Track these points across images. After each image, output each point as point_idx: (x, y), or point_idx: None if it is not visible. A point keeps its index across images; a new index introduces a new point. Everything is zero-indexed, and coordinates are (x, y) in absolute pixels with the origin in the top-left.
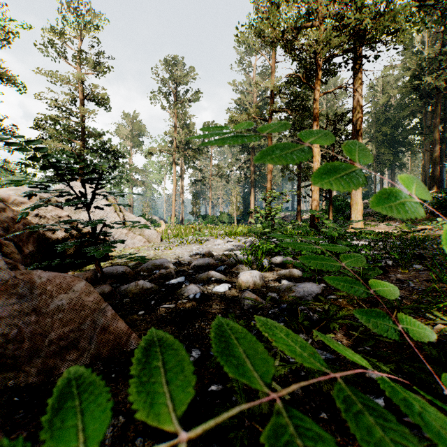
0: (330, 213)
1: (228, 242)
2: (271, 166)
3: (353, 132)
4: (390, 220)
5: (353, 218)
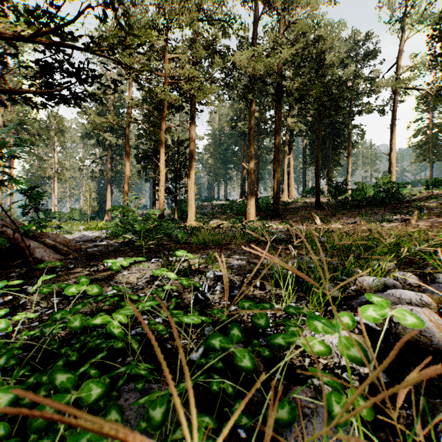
0: (175, 212)
1: (94, 232)
2: (128, 169)
3: (189, 156)
4: (215, 218)
5: (189, 216)
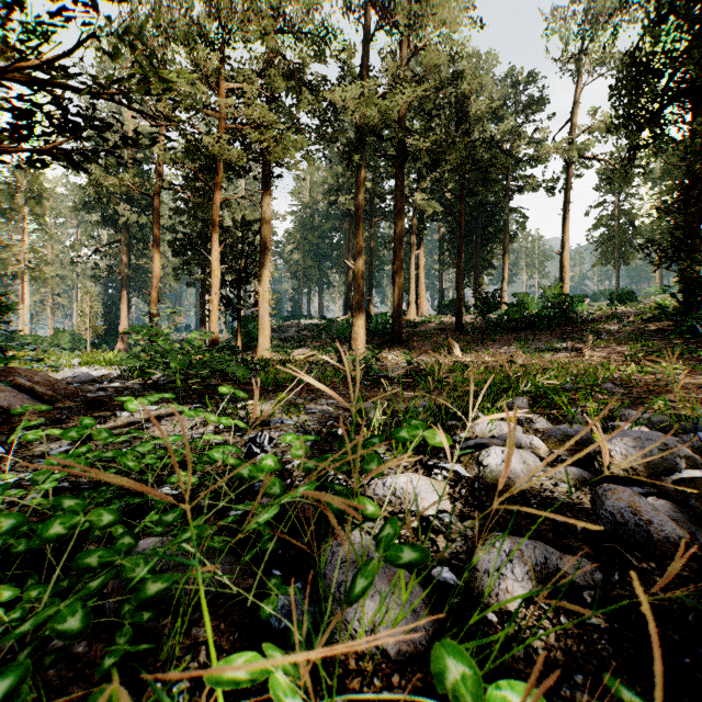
0: (238, 337)
1: (97, 369)
2: (158, 266)
3: (261, 246)
4: (304, 346)
5: (261, 343)
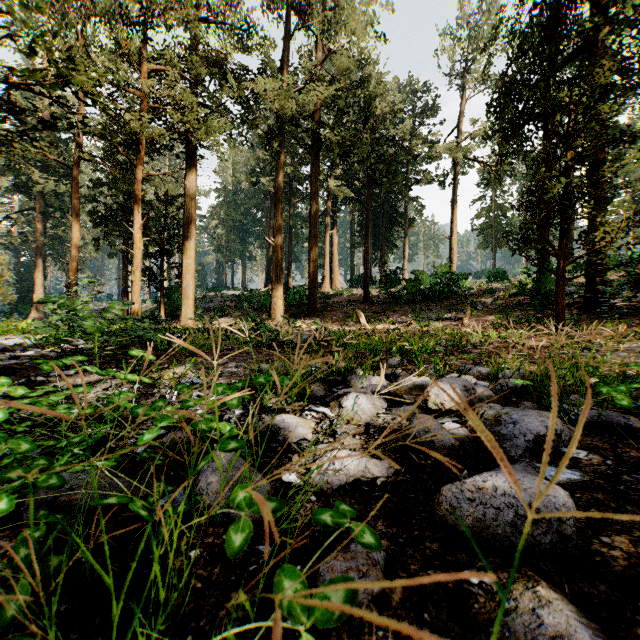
0: (161, 307)
1: (10, 338)
2: (77, 236)
3: (184, 221)
4: (226, 315)
5: (184, 313)
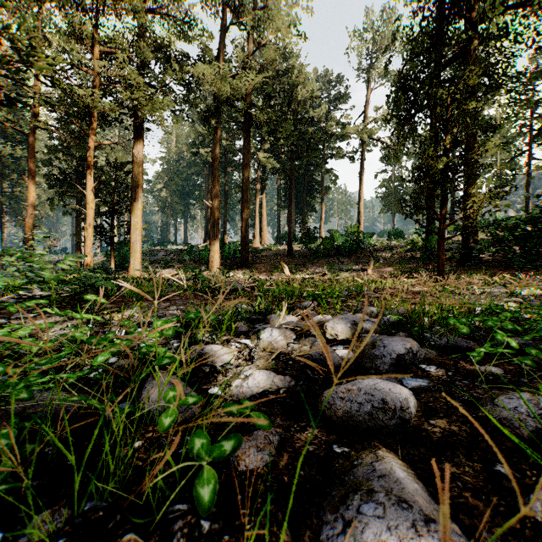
0: (112, 259)
1: None
2: (34, 196)
3: (132, 185)
4: (170, 267)
5: (132, 265)
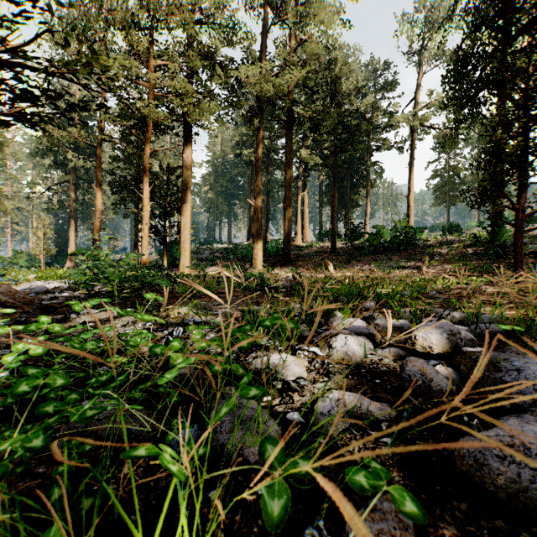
0: (164, 257)
1: (50, 283)
2: (100, 201)
3: (182, 187)
4: (216, 265)
5: (182, 262)
